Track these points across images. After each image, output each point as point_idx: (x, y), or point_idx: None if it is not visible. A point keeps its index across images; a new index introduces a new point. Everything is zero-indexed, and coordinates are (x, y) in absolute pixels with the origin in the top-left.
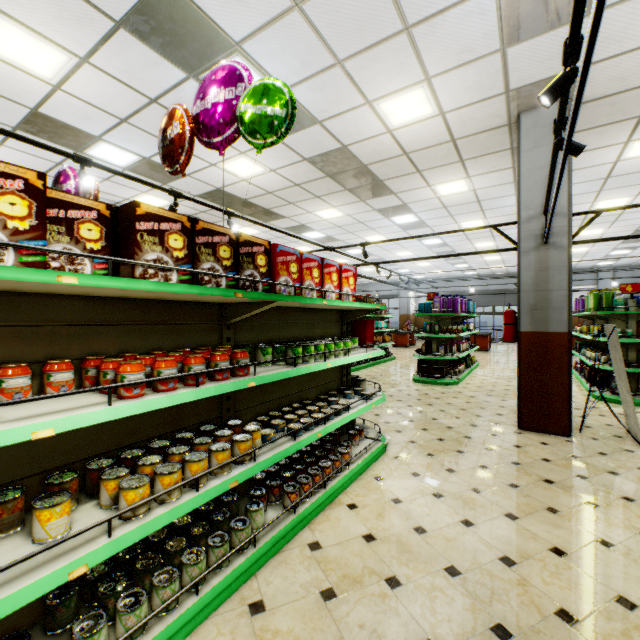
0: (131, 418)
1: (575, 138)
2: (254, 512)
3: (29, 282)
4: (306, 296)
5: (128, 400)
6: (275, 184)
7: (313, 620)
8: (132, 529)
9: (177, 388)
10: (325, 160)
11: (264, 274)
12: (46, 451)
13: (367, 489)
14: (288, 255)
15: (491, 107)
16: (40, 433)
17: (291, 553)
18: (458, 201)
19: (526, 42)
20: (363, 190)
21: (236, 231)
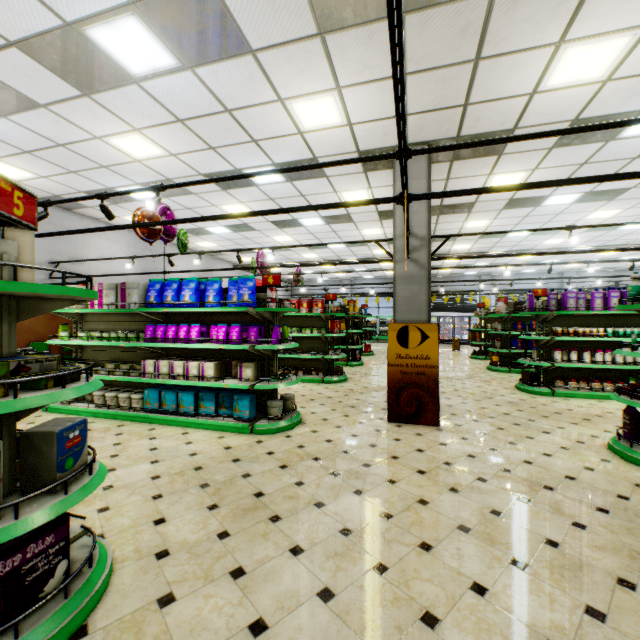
0: None
1: (473, 132)
2: None
3: None
4: None
5: None
6: None
7: None
8: None
9: None
10: (387, 216)
11: None
12: None
13: None
14: None
15: (377, 175)
16: None
17: None
18: (558, 175)
19: (326, 172)
20: (449, 211)
21: None
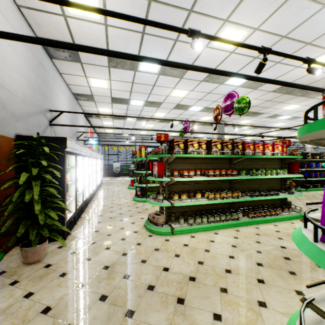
0: (208, 184)
1: None
2: (238, 213)
3: (198, 156)
4: (256, 155)
5: (210, 177)
6: (256, 103)
7: (251, 235)
8: (211, 201)
9: (219, 176)
10: (281, 89)
11: (241, 150)
12: (195, 186)
13: (284, 224)
14: (249, 143)
15: None
16: (199, 179)
17: (249, 227)
18: None
19: None
20: (309, 94)
21: (232, 140)
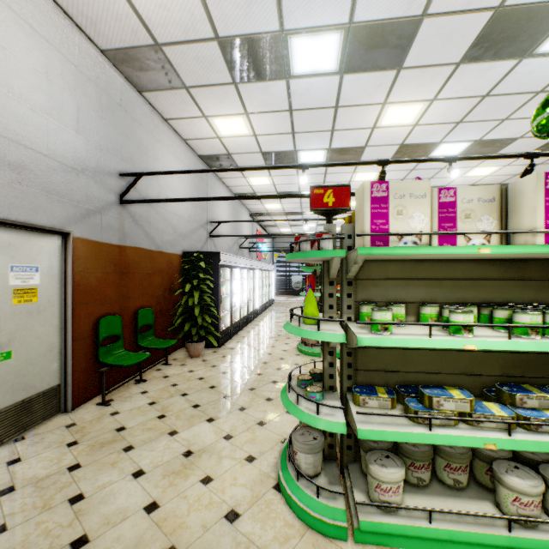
0: None
1: None
2: None
3: None
4: None
5: None
6: (516, 170)
7: None
8: None
9: None
10: None
11: None
12: None
13: None
14: None
15: None
16: None
17: None
18: None
19: None
20: None
21: None
